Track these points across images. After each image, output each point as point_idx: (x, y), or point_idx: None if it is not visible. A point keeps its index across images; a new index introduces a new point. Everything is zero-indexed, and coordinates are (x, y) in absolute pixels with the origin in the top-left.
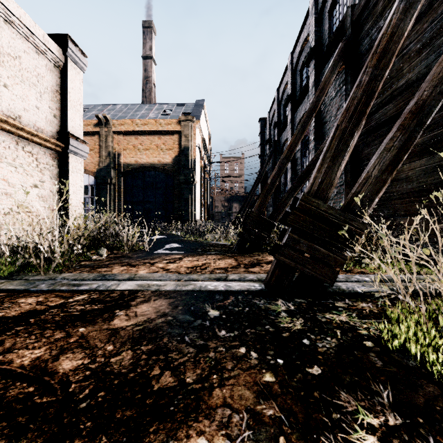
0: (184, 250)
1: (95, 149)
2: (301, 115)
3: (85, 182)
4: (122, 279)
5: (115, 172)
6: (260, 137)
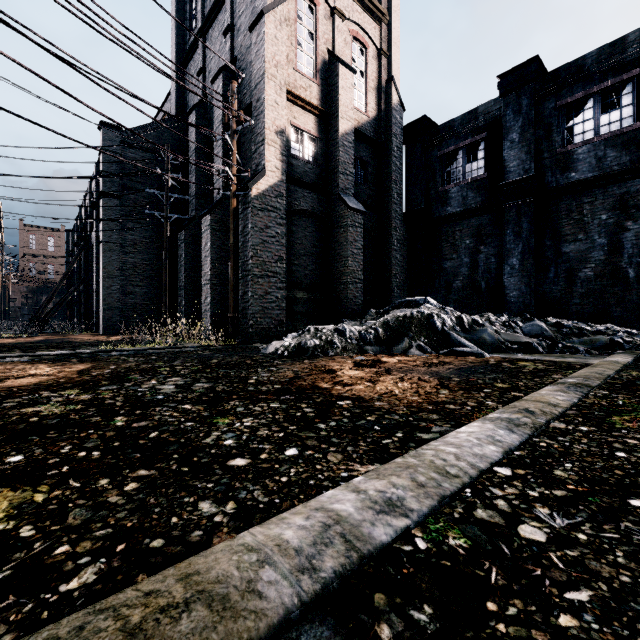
0: None
1: None
2: None
3: None
4: None
5: None
6: (67, 246)
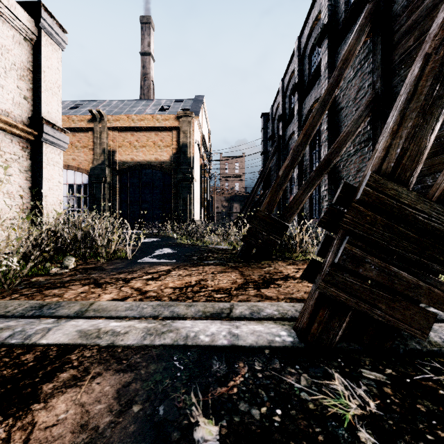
0: (176, 258)
1: (89, 146)
2: (310, 104)
3: (78, 181)
4: (66, 316)
5: (110, 170)
6: (262, 133)
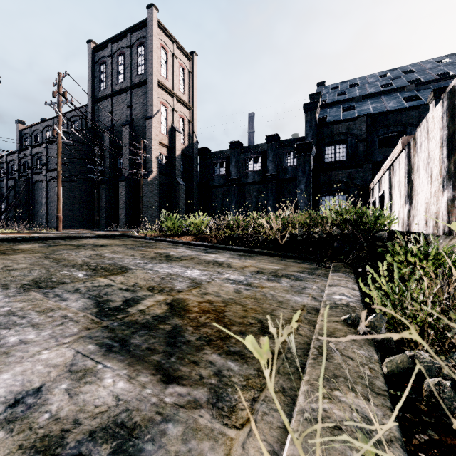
0: None
1: None
2: (1, 186)
3: None
4: None
5: None
6: None
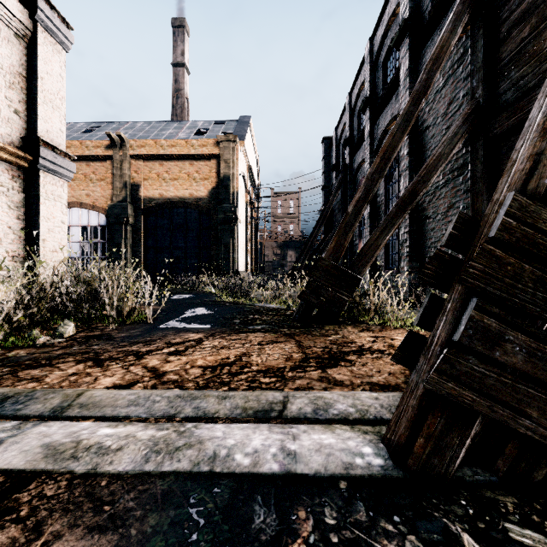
0: (211, 322)
1: (107, 178)
2: (385, 123)
3: (94, 222)
4: (36, 415)
5: (134, 209)
6: (324, 162)
